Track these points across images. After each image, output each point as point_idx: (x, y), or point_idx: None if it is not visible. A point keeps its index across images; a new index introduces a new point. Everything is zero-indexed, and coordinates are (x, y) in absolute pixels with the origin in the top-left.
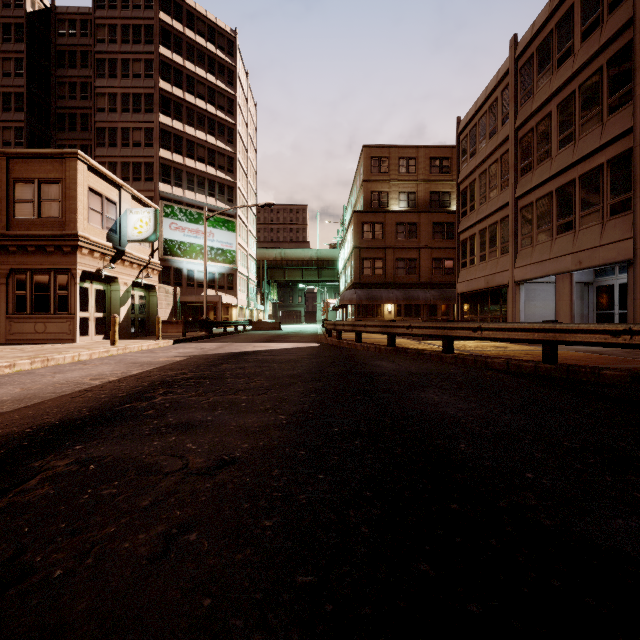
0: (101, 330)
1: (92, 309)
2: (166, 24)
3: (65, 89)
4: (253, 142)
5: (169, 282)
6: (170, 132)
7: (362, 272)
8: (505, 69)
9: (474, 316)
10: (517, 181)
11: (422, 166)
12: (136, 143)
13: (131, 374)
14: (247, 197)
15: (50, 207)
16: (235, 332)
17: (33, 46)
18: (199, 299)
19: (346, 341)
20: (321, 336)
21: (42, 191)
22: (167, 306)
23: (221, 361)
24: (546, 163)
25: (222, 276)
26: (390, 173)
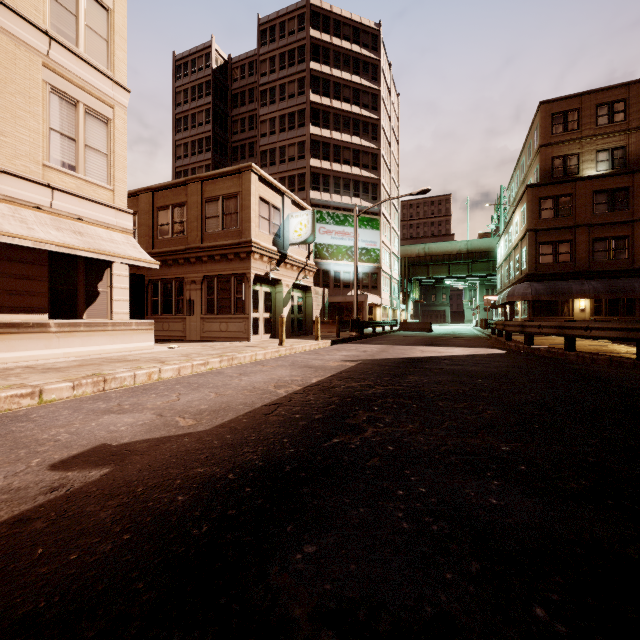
0: (268, 329)
1: (261, 310)
2: (315, 39)
3: (238, 125)
4: (395, 135)
5: (318, 284)
6: (319, 141)
7: (539, 260)
8: None
9: None
10: None
11: (636, 108)
12: (291, 158)
13: (312, 382)
14: (390, 193)
15: (231, 219)
16: (383, 333)
17: (217, 96)
18: (345, 299)
19: (545, 348)
20: (488, 339)
21: (225, 206)
22: (317, 307)
23: (401, 370)
24: None
25: (366, 276)
26: (582, 129)
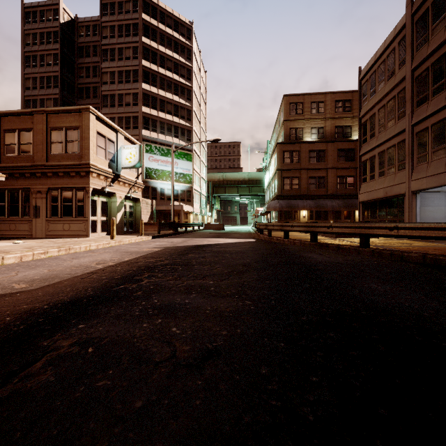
0: (105, 229)
1: (99, 214)
2: (146, 21)
3: (83, 71)
4: (204, 99)
5: (148, 197)
6: (149, 95)
7: (283, 187)
8: (402, 24)
9: (373, 219)
10: (413, 111)
11: (329, 107)
12: (127, 103)
13: (124, 260)
14: (200, 137)
15: (72, 146)
16: (192, 231)
17: (64, 45)
18: (168, 208)
19: (276, 237)
20: (254, 234)
21: (67, 135)
22: (147, 213)
23: (187, 251)
24: (441, 94)
25: (183, 192)
26: (304, 114)
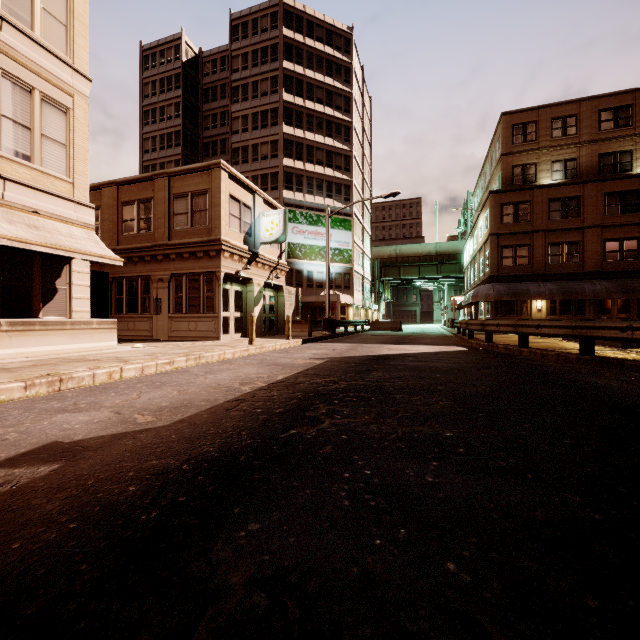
0: (239, 329)
1: (232, 309)
2: (289, 39)
3: (209, 121)
4: (368, 138)
5: (291, 284)
6: (292, 141)
7: (501, 263)
8: None
9: None
10: None
11: (586, 124)
12: (263, 156)
13: (278, 379)
14: (362, 195)
15: (200, 216)
16: (355, 332)
17: (187, 90)
18: (318, 299)
19: (502, 345)
20: (453, 338)
21: (194, 203)
22: (290, 306)
23: (366, 367)
24: None
25: (339, 276)
26: (539, 140)
